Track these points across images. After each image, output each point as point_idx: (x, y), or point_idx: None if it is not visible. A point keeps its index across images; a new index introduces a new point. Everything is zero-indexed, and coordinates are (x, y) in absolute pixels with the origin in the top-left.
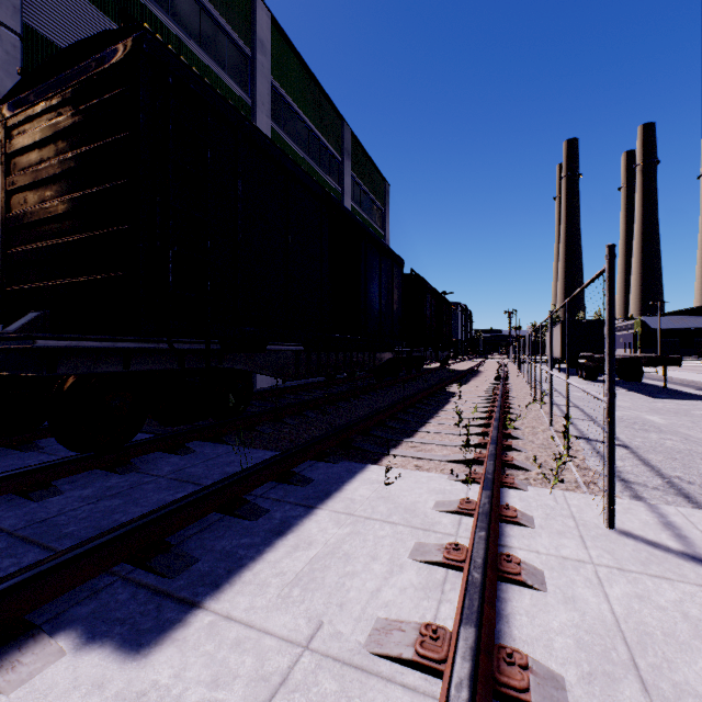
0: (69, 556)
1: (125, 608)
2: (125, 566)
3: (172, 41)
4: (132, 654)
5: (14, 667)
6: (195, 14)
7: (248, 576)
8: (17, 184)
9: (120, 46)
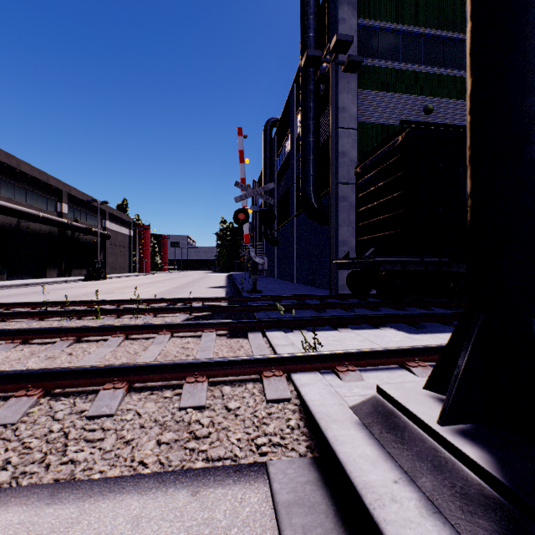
0: (391, 315)
1: (406, 329)
2: (405, 325)
3: (424, 78)
4: (409, 334)
5: (384, 328)
6: (439, 48)
7: (445, 334)
8: (361, 199)
9: (400, 137)
